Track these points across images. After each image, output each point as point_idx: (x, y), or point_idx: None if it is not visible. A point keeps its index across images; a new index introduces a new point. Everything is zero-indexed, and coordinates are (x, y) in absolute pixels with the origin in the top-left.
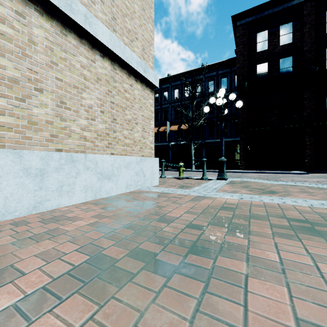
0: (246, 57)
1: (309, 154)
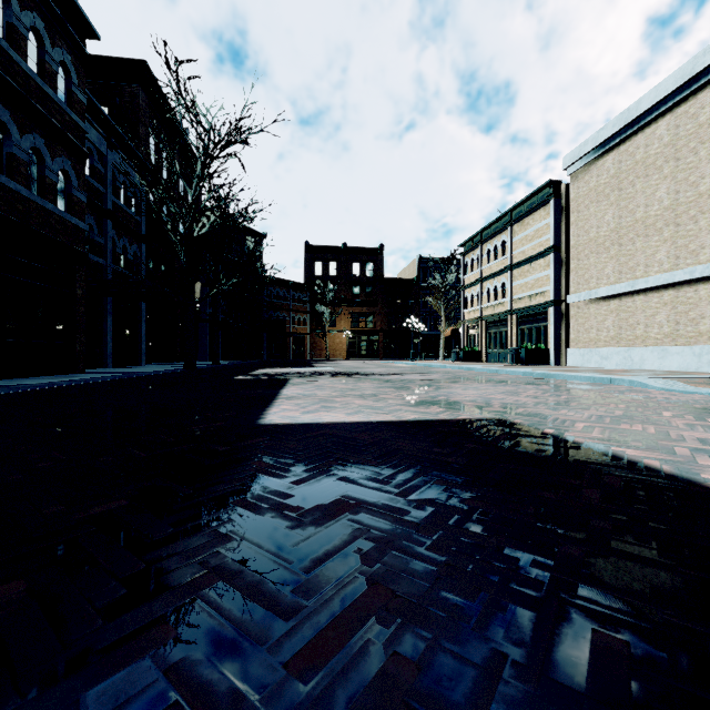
0: None
1: None
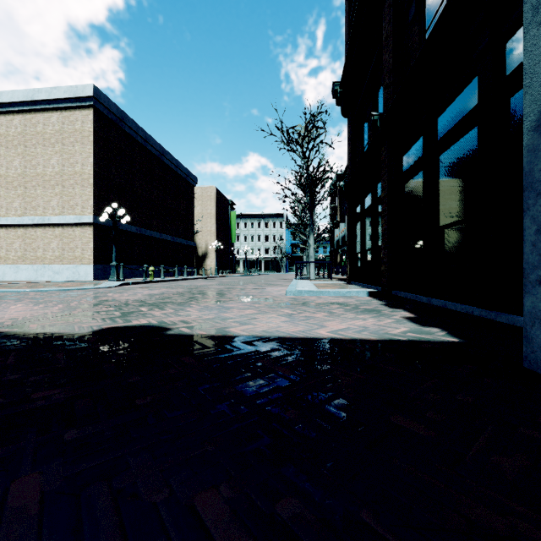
0: (348, 18)
1: (384, 231)
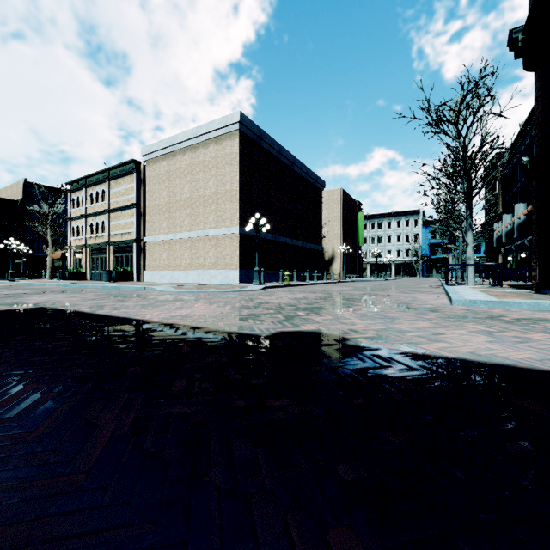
0: None
1: None
